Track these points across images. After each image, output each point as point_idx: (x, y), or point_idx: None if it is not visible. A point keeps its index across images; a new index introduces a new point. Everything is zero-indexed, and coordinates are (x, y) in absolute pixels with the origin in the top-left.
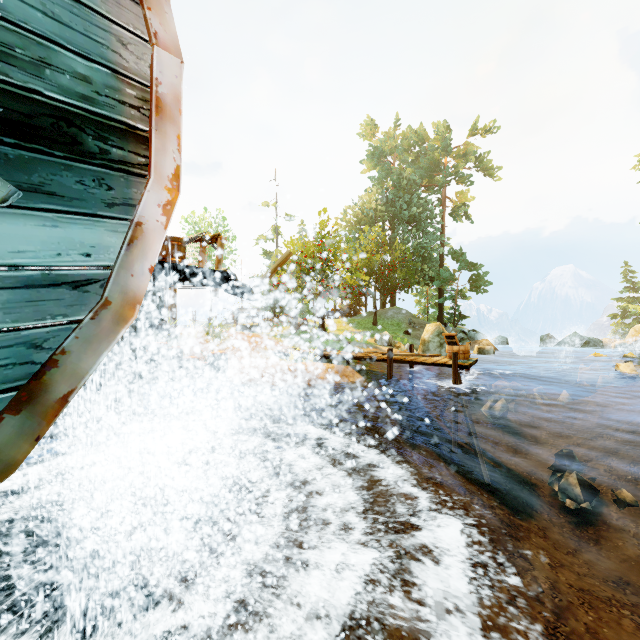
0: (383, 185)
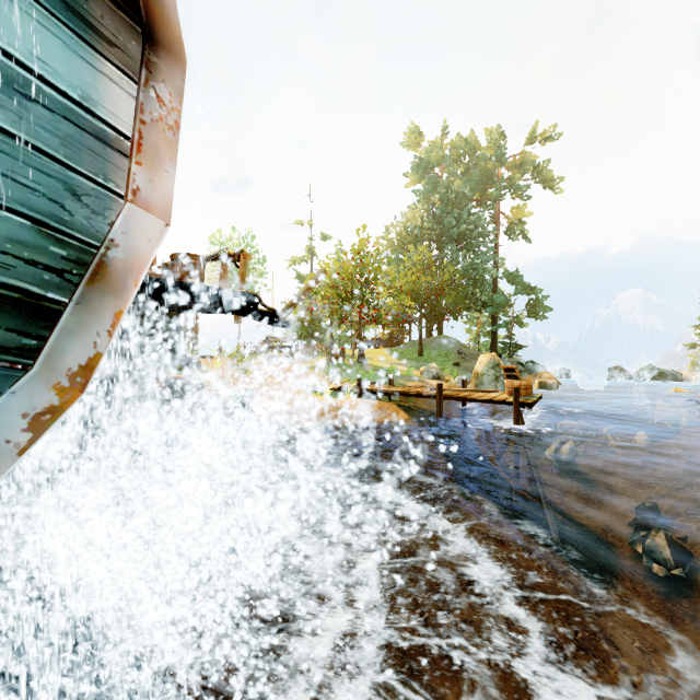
0: (429, 200)
